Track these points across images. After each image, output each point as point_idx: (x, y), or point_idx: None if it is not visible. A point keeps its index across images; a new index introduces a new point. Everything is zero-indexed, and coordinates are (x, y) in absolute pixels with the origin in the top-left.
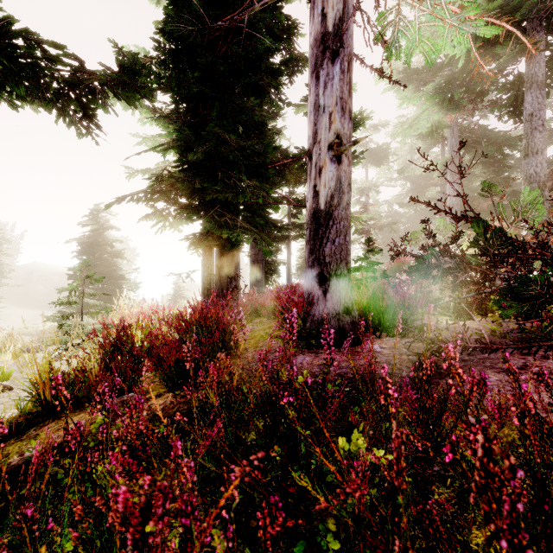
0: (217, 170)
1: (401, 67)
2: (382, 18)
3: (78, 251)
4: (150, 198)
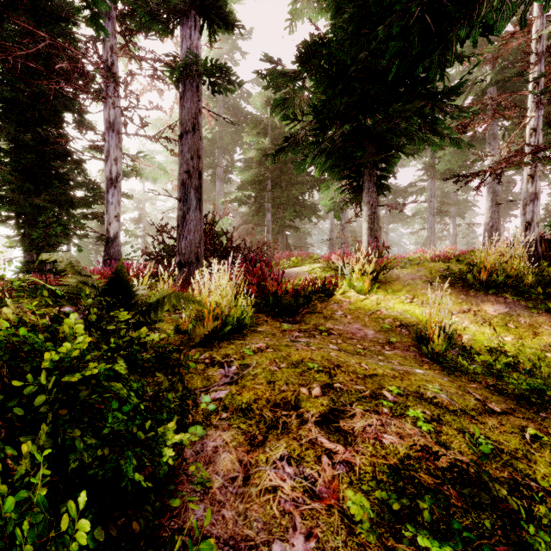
0: None
1: None
2: (135, 165)
3: None
4: None
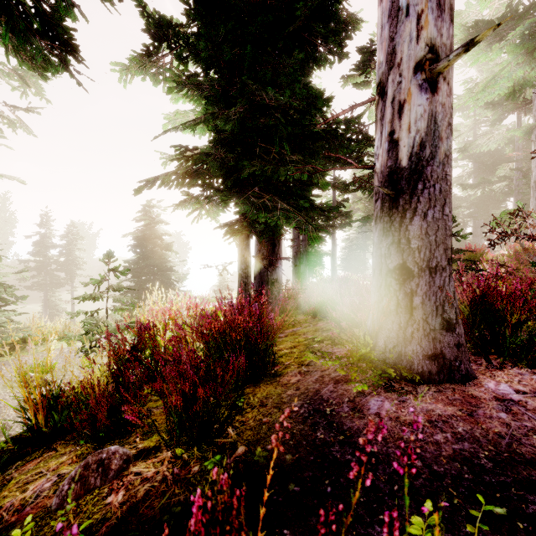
0: (255, 147)
1: (468, 25)
2: None
3: (133, 245)
4: (183, 182)
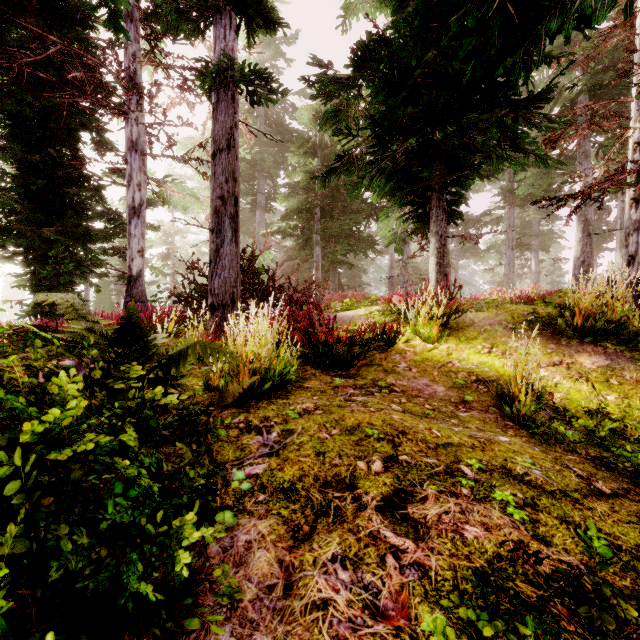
0: None
1: None
2: (161, 191)
3: None
4: None
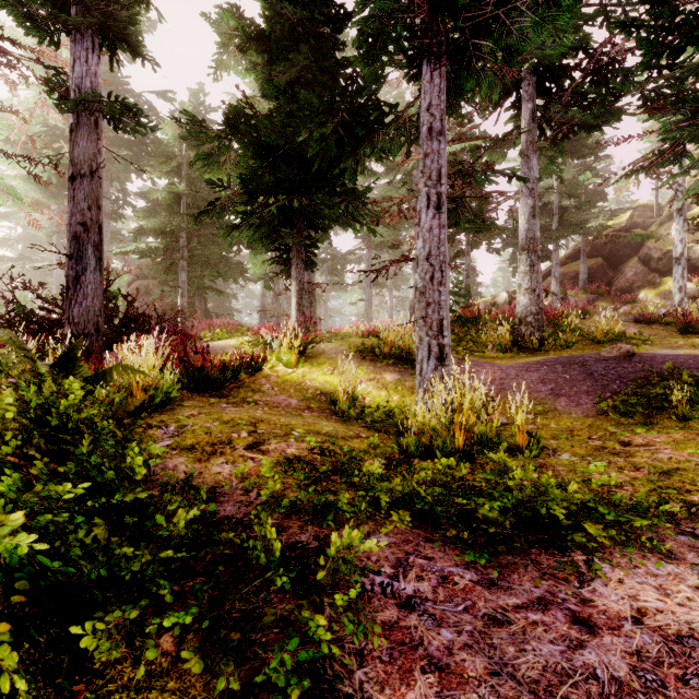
0: None
1: None
2: None
3: None
4: None
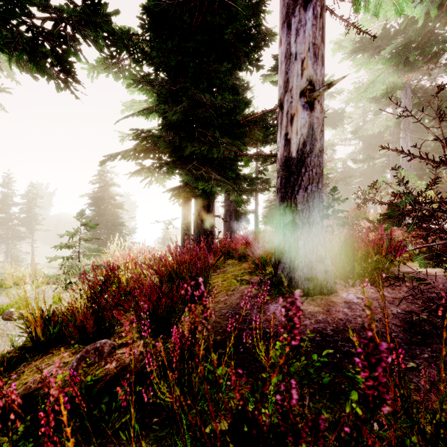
0: (194, 131)
1: (356, 39)
2: None
3: (89, 204)
4: (138, 156)
